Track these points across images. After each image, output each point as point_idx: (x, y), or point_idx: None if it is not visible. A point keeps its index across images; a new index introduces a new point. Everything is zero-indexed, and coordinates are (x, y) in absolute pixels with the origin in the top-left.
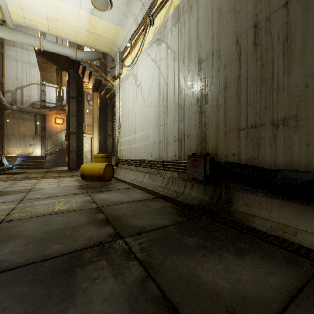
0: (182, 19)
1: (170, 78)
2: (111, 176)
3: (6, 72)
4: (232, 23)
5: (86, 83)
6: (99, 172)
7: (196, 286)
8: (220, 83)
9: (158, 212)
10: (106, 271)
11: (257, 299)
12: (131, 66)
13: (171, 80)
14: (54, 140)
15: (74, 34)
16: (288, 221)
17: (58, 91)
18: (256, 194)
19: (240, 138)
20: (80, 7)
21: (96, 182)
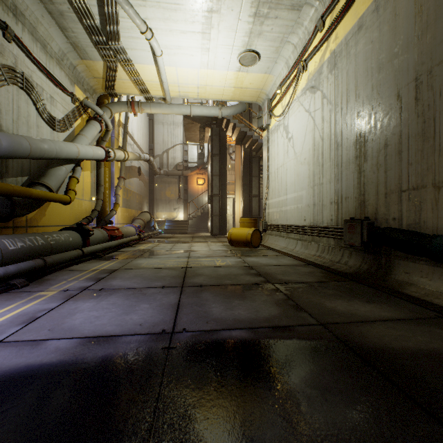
0: (339, 66)
1: (326, 132)
2: (259, 243)
3: (155, 138)
4: (393, 74)
5: (228, 135)
6: (246, 238)
7: (320, 306)
8: (380, 140)
9: (306, 274)
10: (262, 293)
11: (362, 316)
12: (281, 116)
13: (327, 134)
14: (195, 203)
15: (220, 93)
16: None
17: (199, 149)
18: (418, 262)
19: (401, 201)
20: (228, 69)
21: (244, 248)
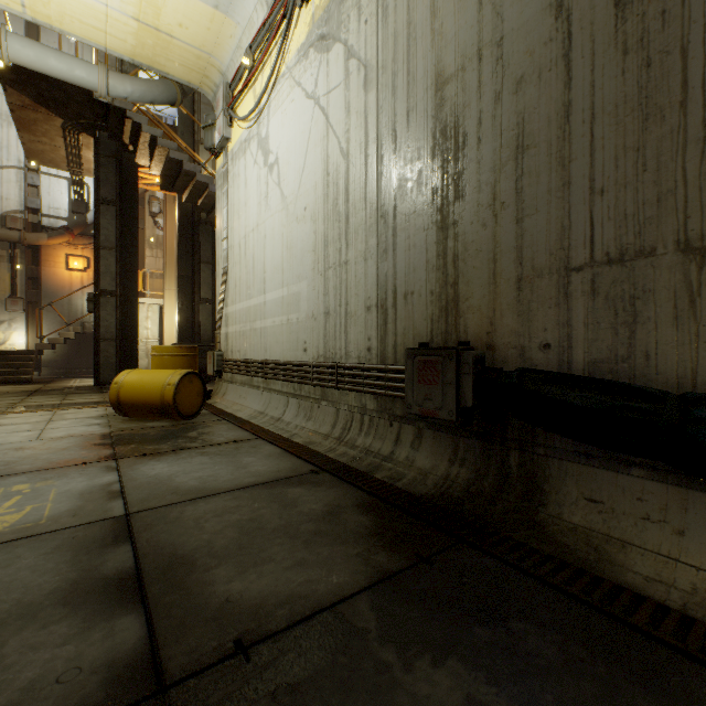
0: None
1: (357, 138)
2: (199, 404)
3: None
4: None
5: (146, 168)
6: (162, 396)
7: None
8: (503, 137)
9: (319, 529)
10: None
11: None
12: (253, 119)
13: (359, 143)
14: (64, 311)
15: (98, 24)
16: None
17: (74, 189)
18: (626, 469)
19: (568, 296)
20: None
21: (156, 423)
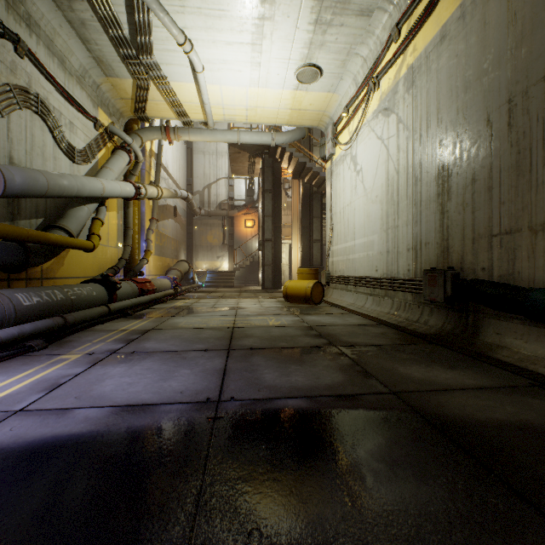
0: (418, 84)
1: (402, 164)
2: (321, 298)
3: (194, 170)
4: (482, 95)
5: (284, 167)
6: (305, 293)
7: (393, 372)
8: (467, 174)
9: (377, 335)
10: (324, 358)
11: (442, 383)
12: (348, 144)
13: (404, 167)
14: (243, 250)
15: (274, 116)
16: (543, 352)
17: (248, 184)
18: (511, 320)
19: (491, 247)
20: (283, 87)
21: (302, 305)
